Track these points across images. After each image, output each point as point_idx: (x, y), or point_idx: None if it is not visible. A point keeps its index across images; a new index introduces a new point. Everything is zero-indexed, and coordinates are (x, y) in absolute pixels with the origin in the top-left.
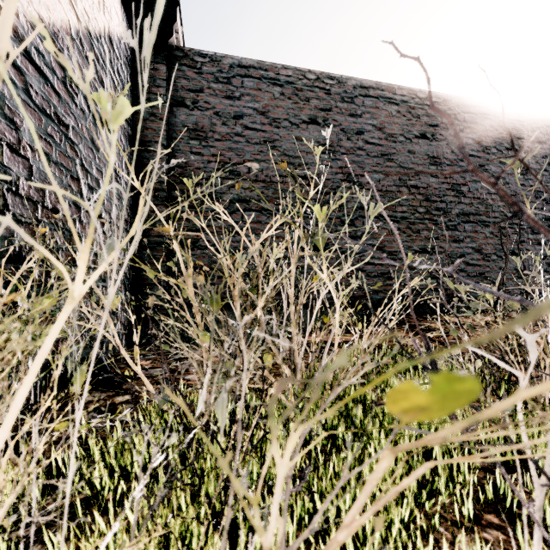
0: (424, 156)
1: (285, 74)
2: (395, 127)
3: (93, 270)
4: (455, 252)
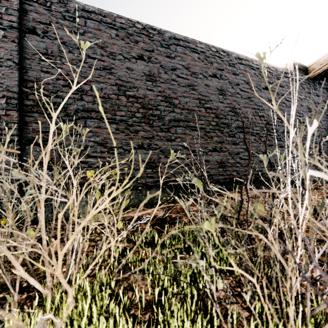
0: (215, 89)
1: (120, 21)
2: (197, 68)
3: None
4: (234, 151)
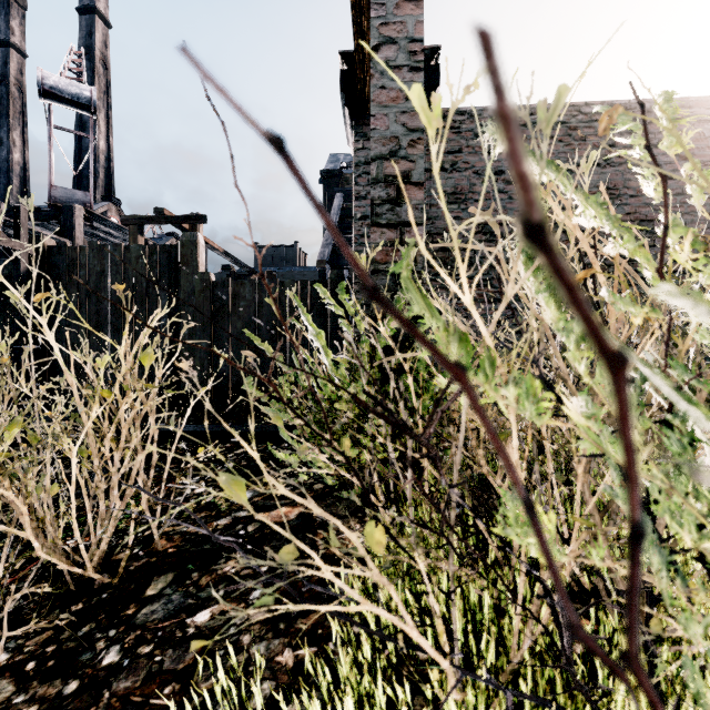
0: None
1: None
2: (709, 152)
3: None
4: None
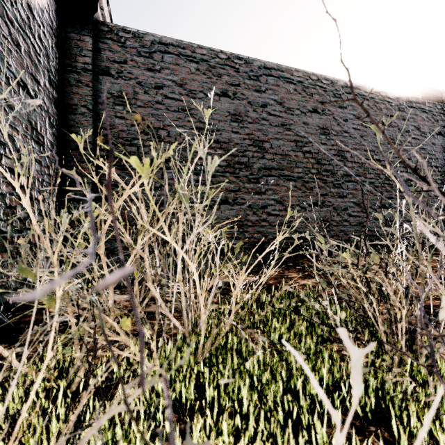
0: (315, 127)
1: (200, 52)
2: (293, 102)
3: (5, 222)
4: (340, 205)
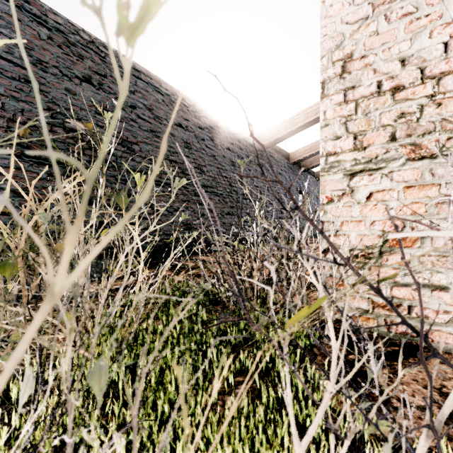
0: (181, 140)
1: (54, 19)
2: (161, 112)
3: None
4: (200, 211)
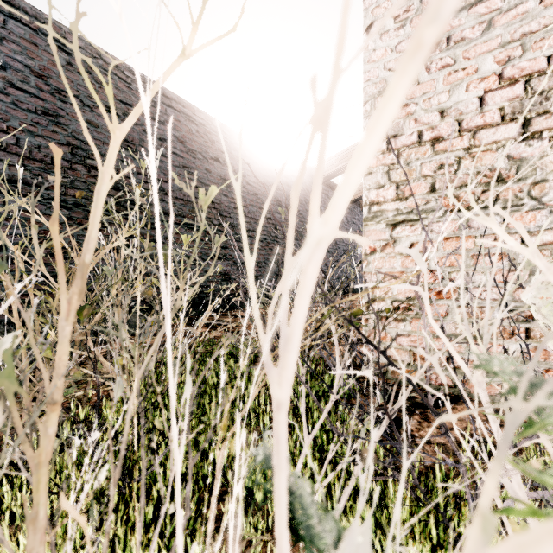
0: (218, 177)
1: None
2: (195, 145)
3: None
4: (240, 259)
